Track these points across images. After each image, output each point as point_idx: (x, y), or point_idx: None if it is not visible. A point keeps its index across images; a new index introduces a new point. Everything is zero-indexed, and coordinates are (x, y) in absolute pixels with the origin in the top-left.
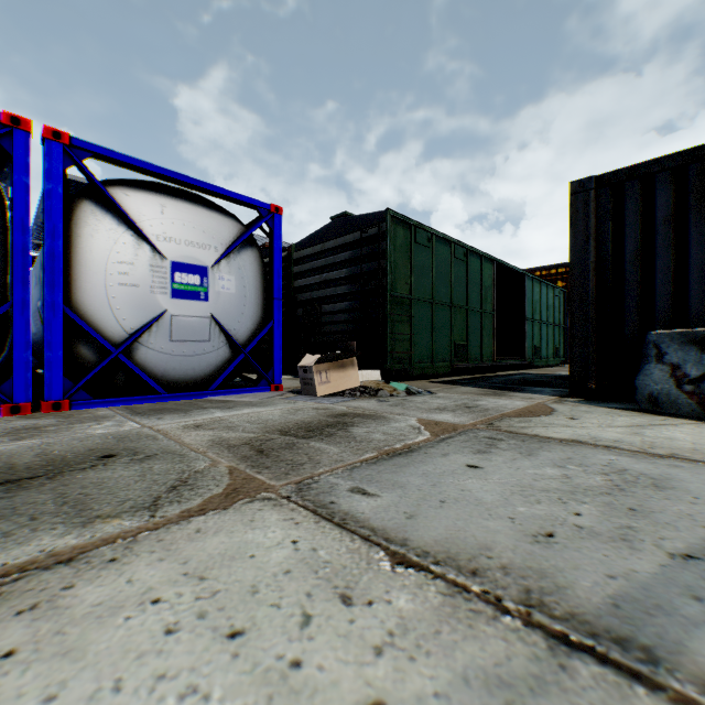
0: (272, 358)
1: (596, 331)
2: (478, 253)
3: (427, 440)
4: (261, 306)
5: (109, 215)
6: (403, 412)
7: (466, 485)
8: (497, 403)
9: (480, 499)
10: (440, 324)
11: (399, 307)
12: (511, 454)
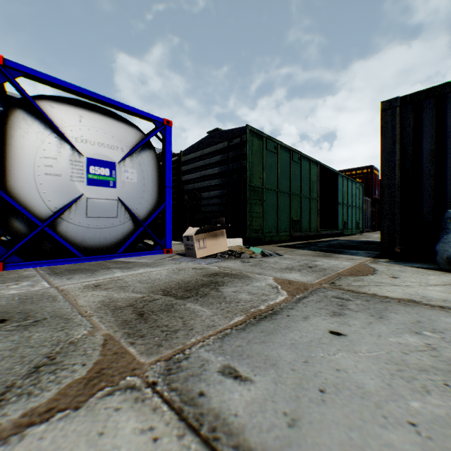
0: (164, 230)
1: (400, 210)
2: (308, 158)
3: (286, 300)
4: (156, 192)
5: (38, 121)
6: (262, 272)
7: (338, 361)
8: (330, 263)
9: (362, 385)
10: (282, 206)
11: (255, 194)
12: (364, 316)
